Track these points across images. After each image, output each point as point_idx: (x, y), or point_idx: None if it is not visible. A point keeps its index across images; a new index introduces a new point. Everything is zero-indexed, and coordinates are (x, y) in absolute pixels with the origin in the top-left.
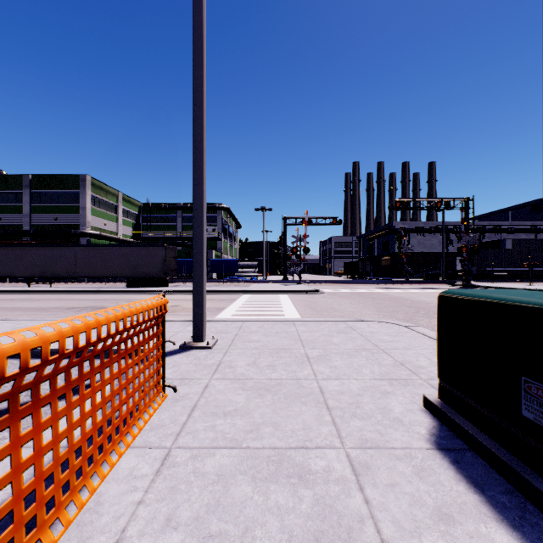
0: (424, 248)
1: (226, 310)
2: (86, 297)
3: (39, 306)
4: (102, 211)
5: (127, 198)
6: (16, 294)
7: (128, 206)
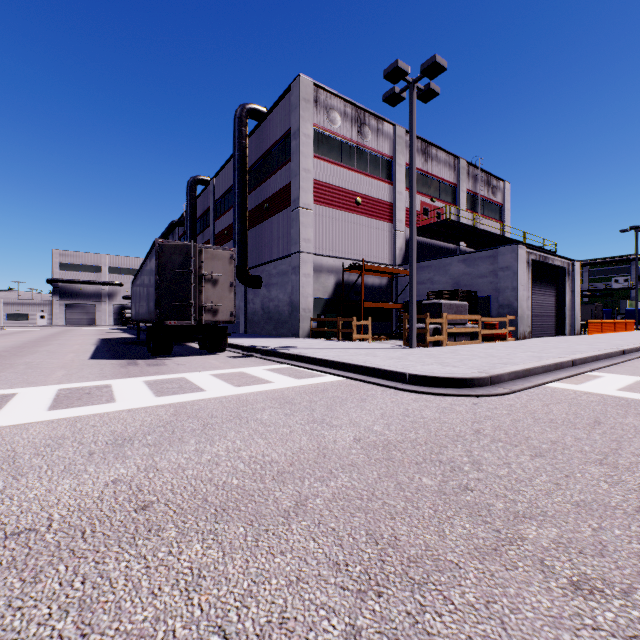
0: None
1: None
2: None
3: None
4: None
5: None
6: None
7: None
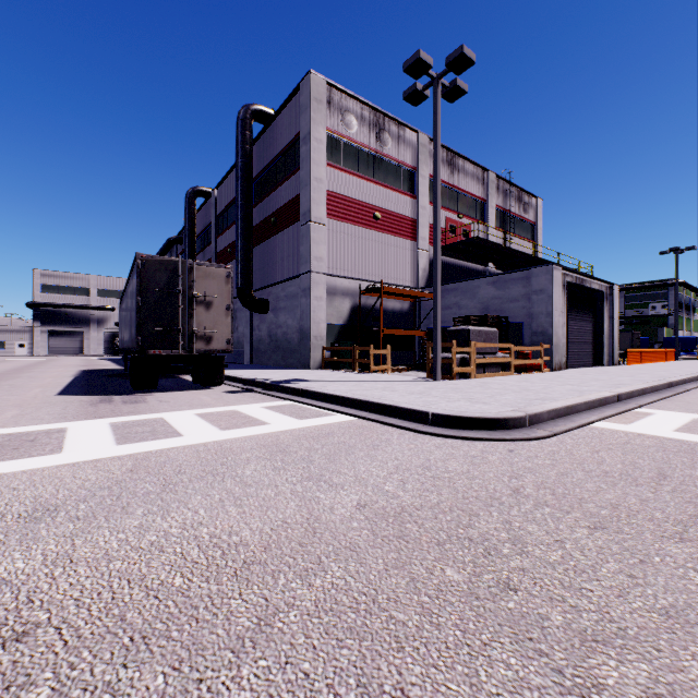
0: None
1: None
2: None
3: None
4: None
5: None
6: None
7: None
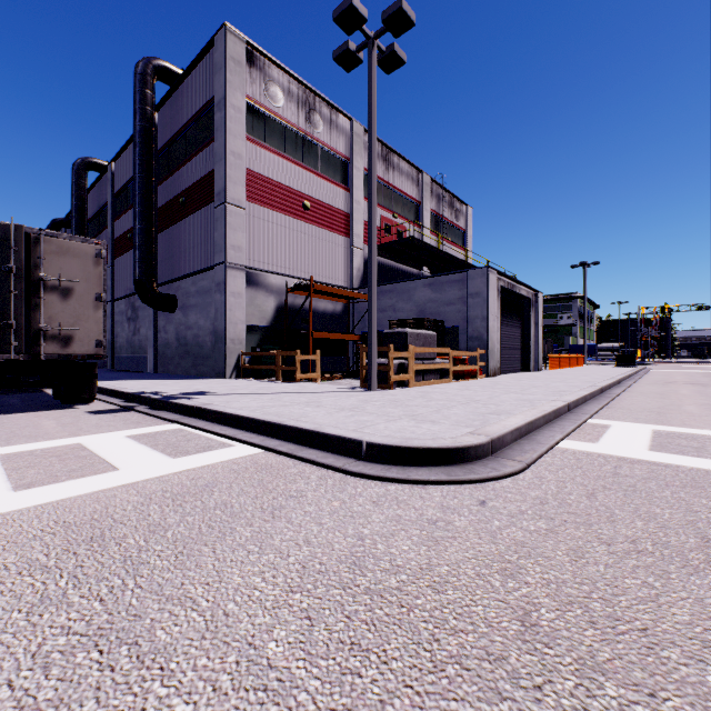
0: None
1: None
2: None
3: None
4: None
5: None
6: None
7: None
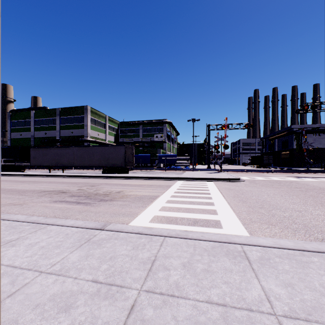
0: (319, 144)
1: (157, 201)
2: (70, 180)
3: (27, 189)
4: (96, 127)
5: (111, 119)
6: (35, 177)
7: (112, 124)
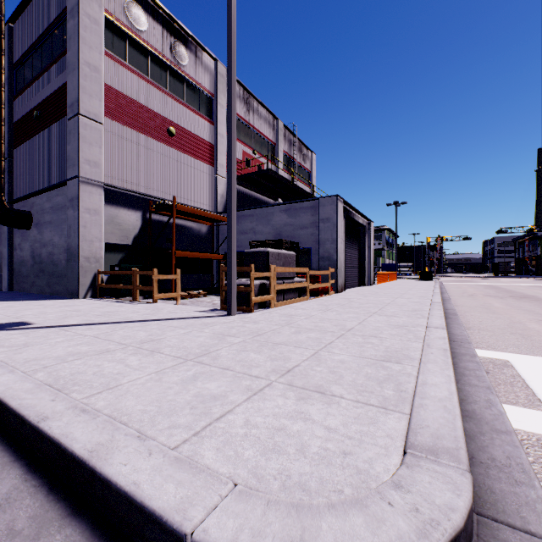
0: None
1: None
2: None
3: None
4: None
5: None
6: None
7: None
